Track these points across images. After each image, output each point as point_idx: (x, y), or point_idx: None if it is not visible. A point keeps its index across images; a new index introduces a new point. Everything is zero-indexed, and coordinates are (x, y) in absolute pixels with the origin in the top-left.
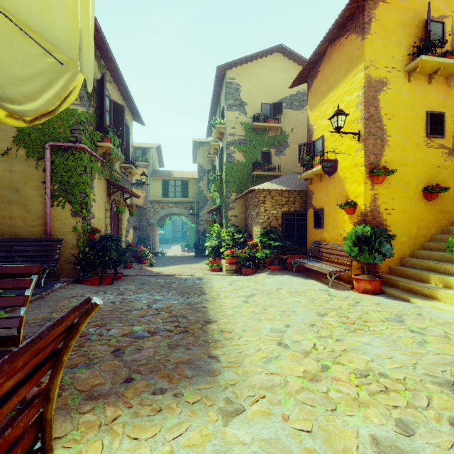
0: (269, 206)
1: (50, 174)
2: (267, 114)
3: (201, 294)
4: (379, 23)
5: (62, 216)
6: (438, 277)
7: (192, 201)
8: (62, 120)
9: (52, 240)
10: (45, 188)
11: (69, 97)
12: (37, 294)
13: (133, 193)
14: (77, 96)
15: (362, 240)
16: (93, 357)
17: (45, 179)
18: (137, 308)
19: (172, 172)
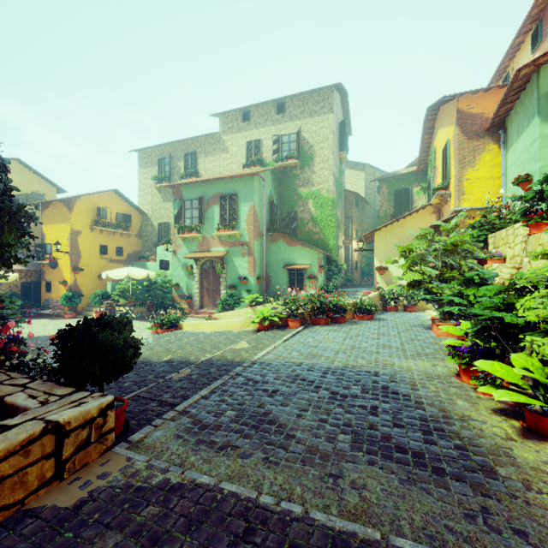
0: None
1: None
2: None
3: None
4: (78, 208)
5: None
6: (95, 309)
7: None
8: None
9: None
10: None
11: None
12: None
13: None
14: None
15: (69, 298)
16: None
17: None
18: None
19: None
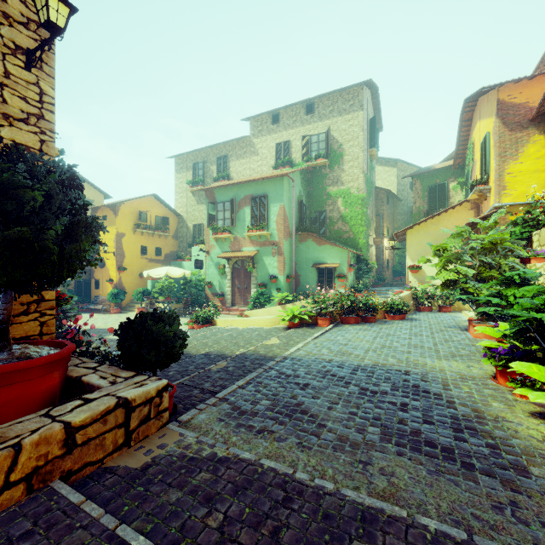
0: None
1: None
2: None
3: None
4: (122, 212)
5: None
6: (137, 305)
7: None
8: None
9: None
10: None
11: None
12: None
13: None
14: None
15: (114, 295)
16: None
17: None
18: None
19: None
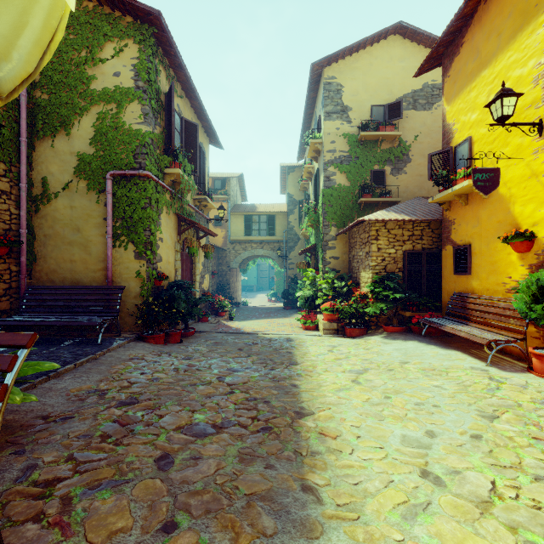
0: (384, 242)
1: (112, 209)
2: (380, 120)
3: (290, 363)
4: None
5: (125, 258)
6: None
7: (280, 240)
8: (125, 143)
9: (113, 288)
10: (107, 226)
11: (53, 40)
12: (91, 354)
13: (208, 230)
14: (141, 114)
15: None
16: (127, 468)
17: (107, 215)
18: (204, 381)
19: (256, 205)
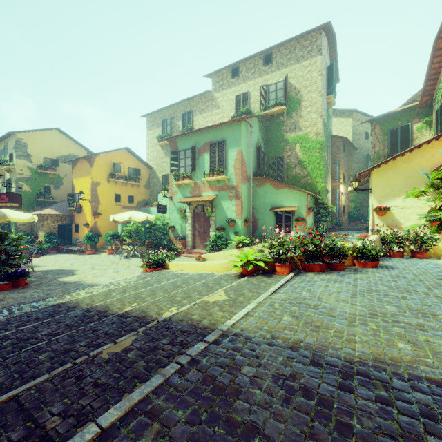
0: (50, 221)
1: None
2: (48, 164)
3: None
4: (97, 163)
5: None
6: (110, 247)
7: None
8: None
9: None
10: None
11: None
12: None
13: None
14: None
15: (89, 237)
16: None
17: None
18: None
19: None
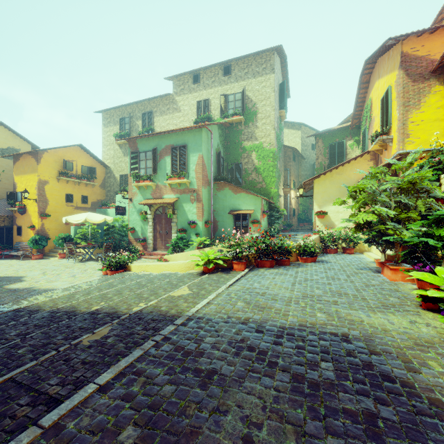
0: None
1: None
2: None
3: None
4: (45, 160)
5: None
6: (60, 250)
7: None
8: None
9: None
10: None
11: None
12: None
13: None
14: None
15: (35, 241)
16: None
17: None
18: None
19: None
